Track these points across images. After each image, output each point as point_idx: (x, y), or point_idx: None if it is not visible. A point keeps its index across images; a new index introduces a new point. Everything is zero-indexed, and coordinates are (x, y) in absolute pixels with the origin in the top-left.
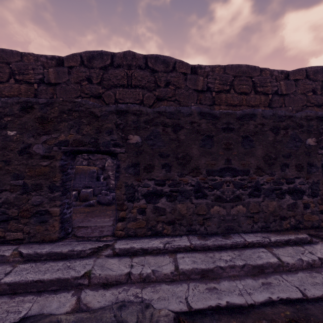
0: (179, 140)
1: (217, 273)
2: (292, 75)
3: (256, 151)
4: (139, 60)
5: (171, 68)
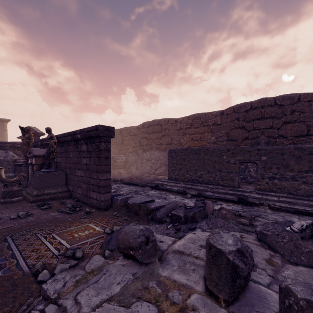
0: (284, 158)
1: (294, 203)
2: None
3: None
4: (269, 101)
5: (296, 101)
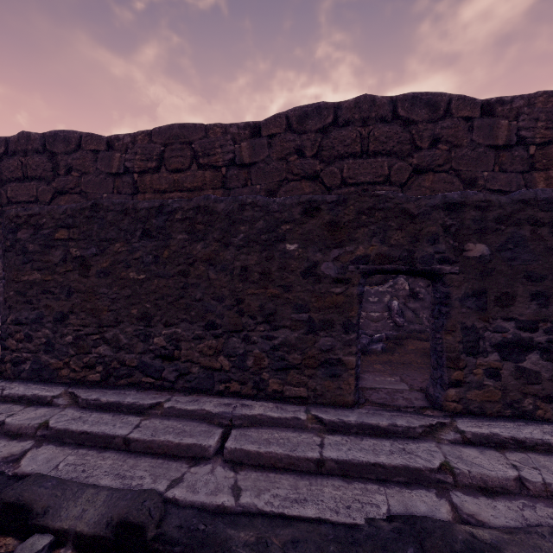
0: None
1: None
2: None
3: None
4: (381, 108)
5: (442, 112)
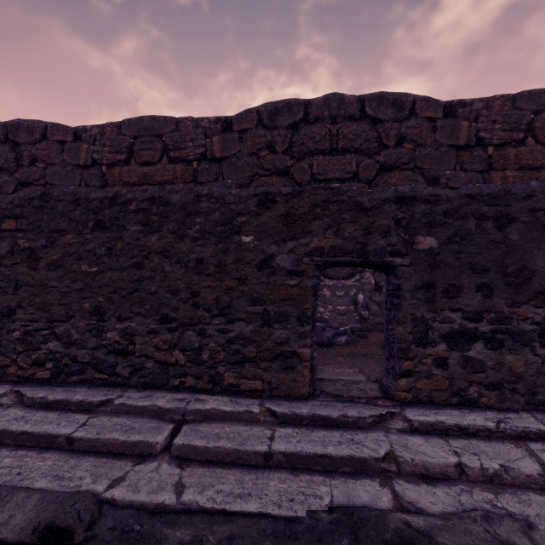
0: (509, 242)
1: None
2: None
3: None
4: (350, 106)
5: (407, 112)
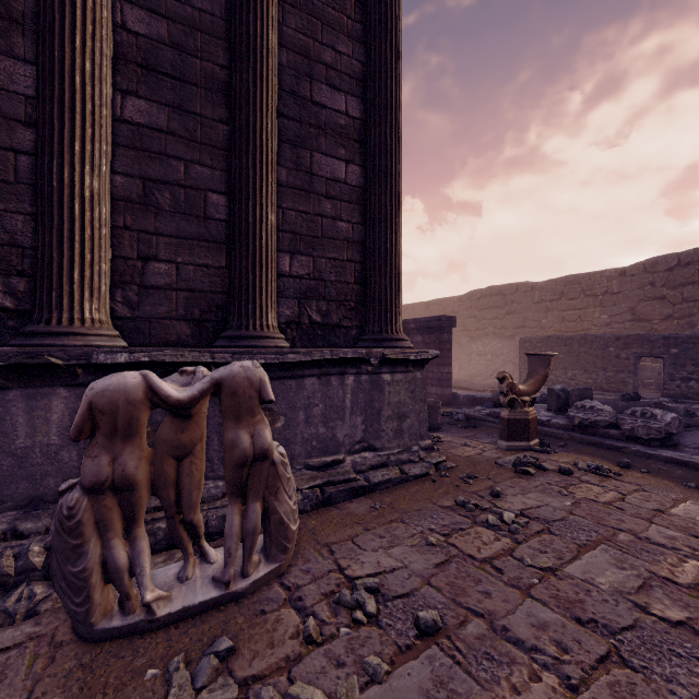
0: None
1: None
2: None
3: None
4: None
5: None
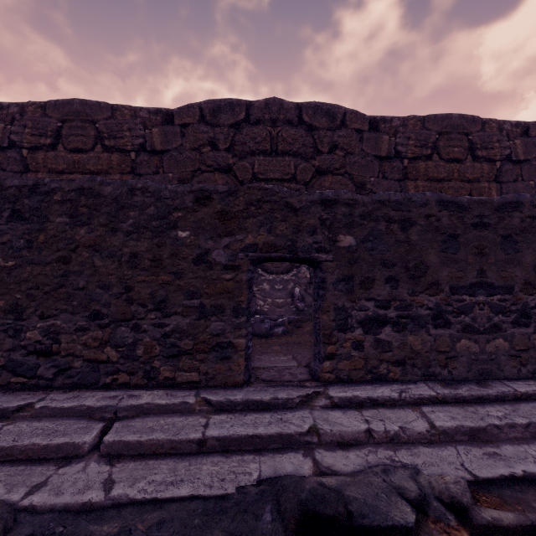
0: (410, 241)
1: (491, 433)
2: (534, 129)
3: (523, 258)
4: (288, 111)
5: (339, 123)
